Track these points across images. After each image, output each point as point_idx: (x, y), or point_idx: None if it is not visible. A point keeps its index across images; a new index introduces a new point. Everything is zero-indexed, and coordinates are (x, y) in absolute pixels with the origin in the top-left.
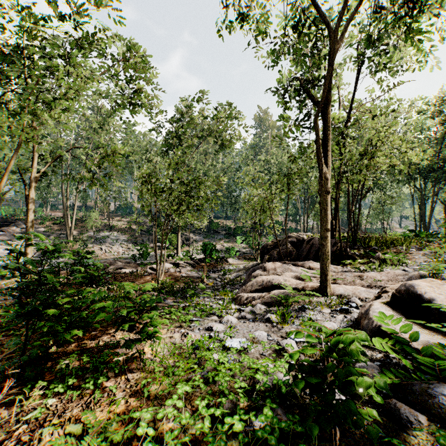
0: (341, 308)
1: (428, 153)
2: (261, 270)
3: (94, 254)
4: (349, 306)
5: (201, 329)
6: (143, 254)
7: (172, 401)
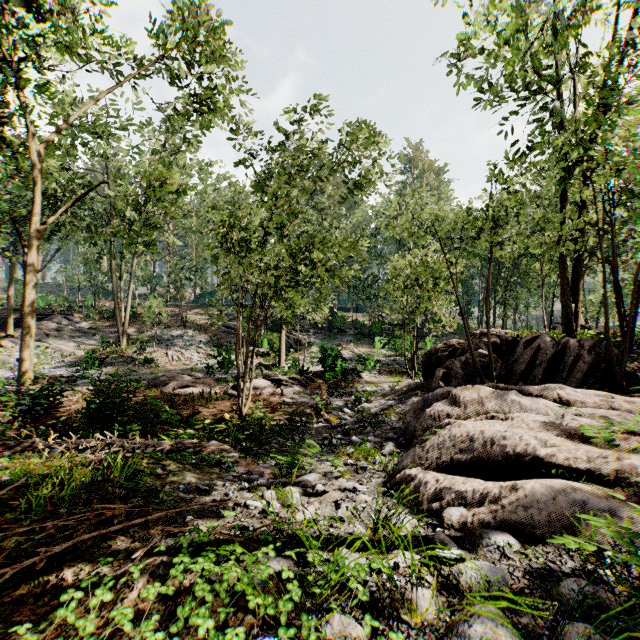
0: None
1: None
2: (446, 402)
3: (154, 362)
4: None
5: None
6: (224, 364)
7: None
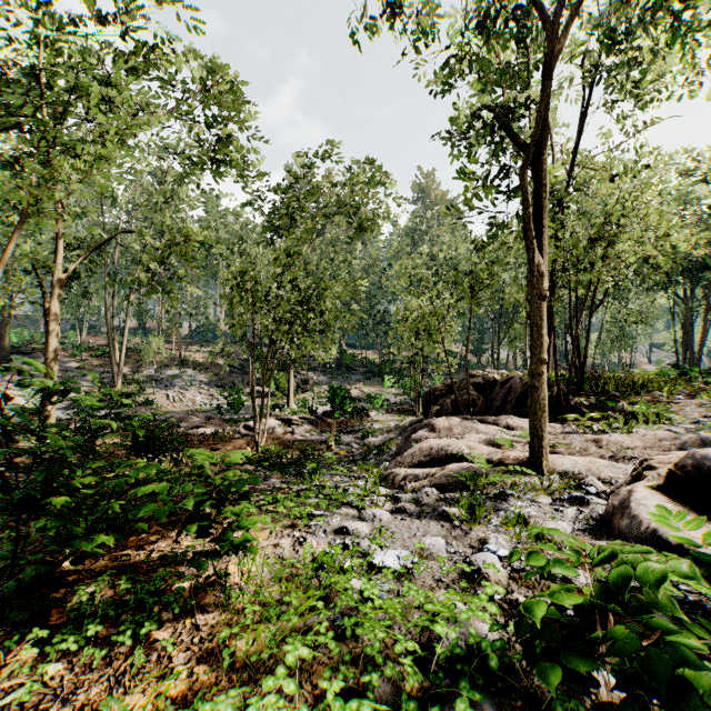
0: (572, 495)
1: (706, 236)
2: (427, 429)
3: (156, 403)
4: (584, 492)
5: (328, 532)
6: (234, 404)
7: (275, 681)
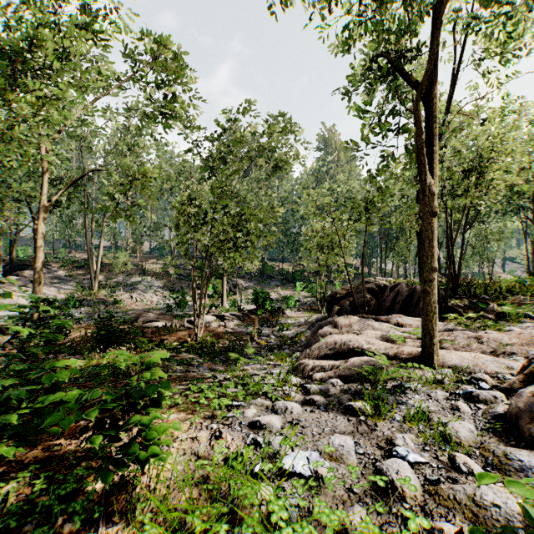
0: (467, 391)
1: None
2: (331, 326)
3: (122, 303)
4: (477, 387)
5: (243, 425)
6: (180, 304)
7: None
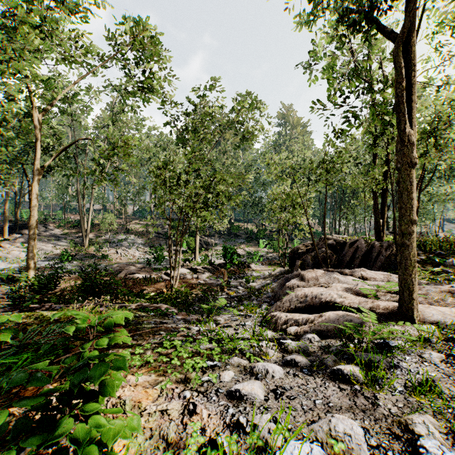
0: None
1: None
2: (298, 279)
3: (109, 257)
4: None
5: (220, 394)
6: (158, 258)
7: None
